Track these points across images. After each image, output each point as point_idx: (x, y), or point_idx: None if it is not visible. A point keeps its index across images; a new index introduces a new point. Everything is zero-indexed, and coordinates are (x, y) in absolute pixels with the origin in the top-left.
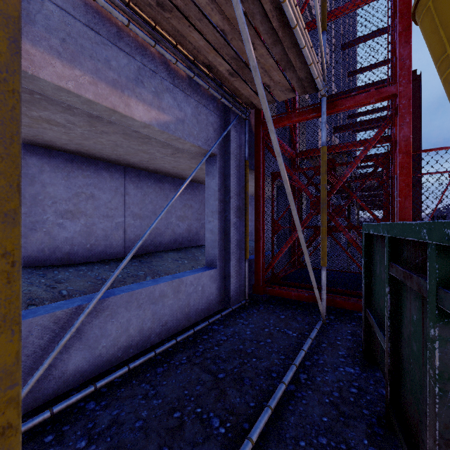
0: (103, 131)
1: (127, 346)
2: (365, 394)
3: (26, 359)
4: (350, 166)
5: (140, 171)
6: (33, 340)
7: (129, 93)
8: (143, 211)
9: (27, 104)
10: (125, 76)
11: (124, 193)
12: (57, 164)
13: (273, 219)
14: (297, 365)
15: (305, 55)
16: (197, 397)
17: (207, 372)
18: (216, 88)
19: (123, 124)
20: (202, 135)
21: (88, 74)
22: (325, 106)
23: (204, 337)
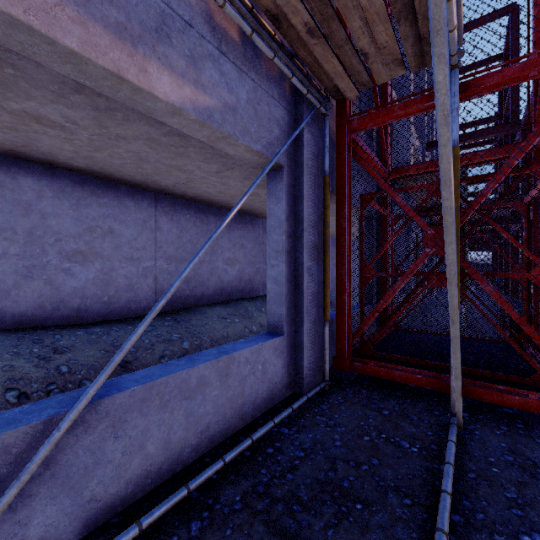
0: (118, 136)
1: (142, 476)
2: None
3: None
4: (493, 180)
5: (175, 198)
6: None
7: (145, 51)
8: (180, 252)
9: None
10: (139, 22)
11: (154, 228)
12: (62, 187)
13: (362, 261)
14: (447, 533)
15: None
16: None
17: (278, 535)
18: (284, 61)
19: (138, 107)
20: (263, 135)
21: (68, 5)
22: (457, 83)
23: (268, 450)
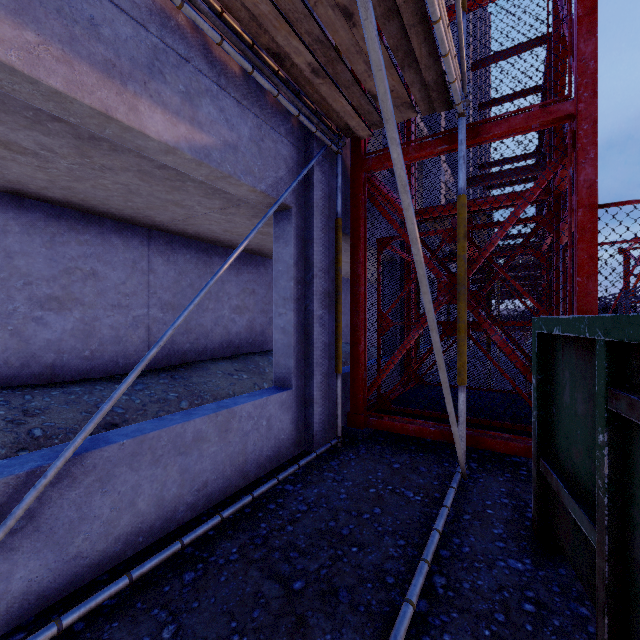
0: (104, 166)
1: (133, 533)
2: (550, 614)
3: None
4: (501, 228)
5: (173, 236)
6: None
7: (136, 89)
8: (178, 298)
9: None
10: (129, 58)
11: (146, 270)
12: (32, 221)
13: (379, 310)
14: (430, 562)
15: (439, 36)
16: (253, 636)
17: (273, 578)
18: (290, 97)
19: (128, 144)
20: (268, 174)
21: (53, 43)
22: (463, 131)
23: (269, 506)
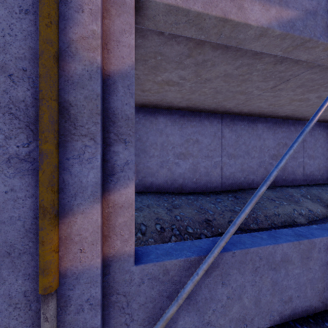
0: (206, 79)
1: (240, 319)
2: None
3: (138, 308)
4: None
5: (234, 116)
6: (144, 289)
7: None
8: (237, 151)
9: (154, 70)
10: None
11: (220, 137)
12: (174, 119)
13: None
14: None
15: None
16: None
17: None
18: None
19: (232, 43)
20: None
21: None
22: None
23: None
